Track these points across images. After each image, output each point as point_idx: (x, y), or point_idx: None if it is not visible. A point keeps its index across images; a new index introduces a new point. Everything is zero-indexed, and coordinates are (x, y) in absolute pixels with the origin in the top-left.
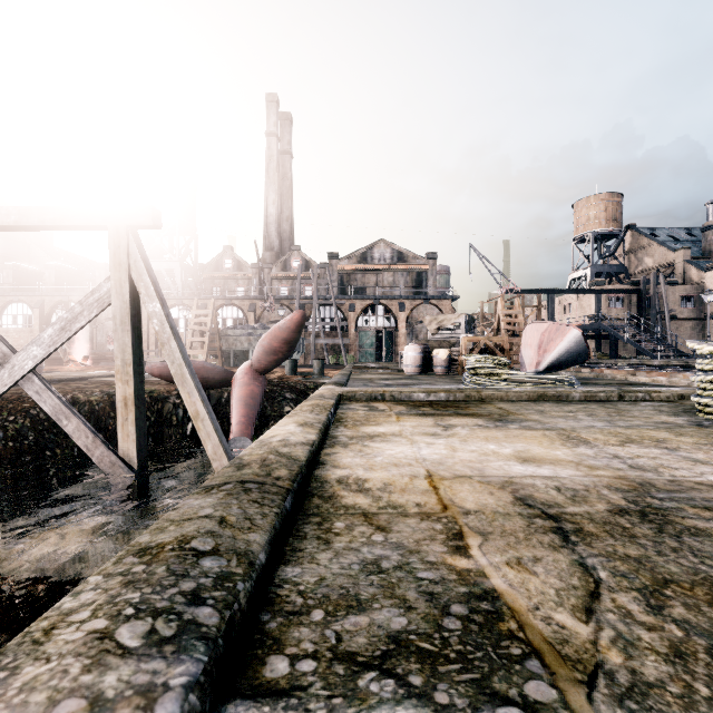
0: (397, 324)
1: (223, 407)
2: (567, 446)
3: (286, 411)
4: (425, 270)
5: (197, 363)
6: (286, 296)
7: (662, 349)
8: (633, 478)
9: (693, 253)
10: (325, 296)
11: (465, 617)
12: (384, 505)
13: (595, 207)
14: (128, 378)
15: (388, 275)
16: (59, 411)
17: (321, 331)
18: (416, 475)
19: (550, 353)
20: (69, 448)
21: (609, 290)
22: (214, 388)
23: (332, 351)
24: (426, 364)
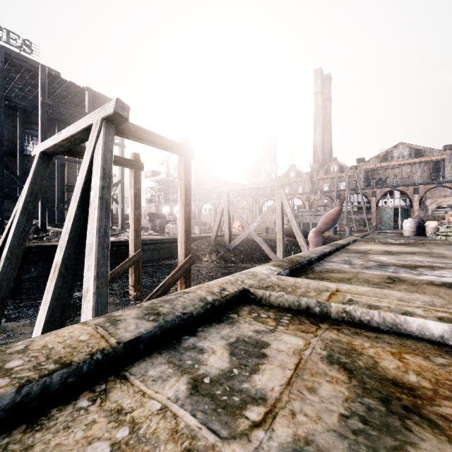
0: (411, 203)
1: None
2: (421, 249)
3: None
4: (441, 159)
5: None
6: (328, 191)
7: None
8: (422, 252)
9: None
10: (354, 189)
11: (362, 252)
12: (358, 249)
13: None
14: (280, 232)
15: (406, 168)
16: (260, 242)
17: (351, 210)
18: (367, 249)
19: None
20: (257, 255)
21: None
22: None
23: (359, 222)
24: (420, 230)
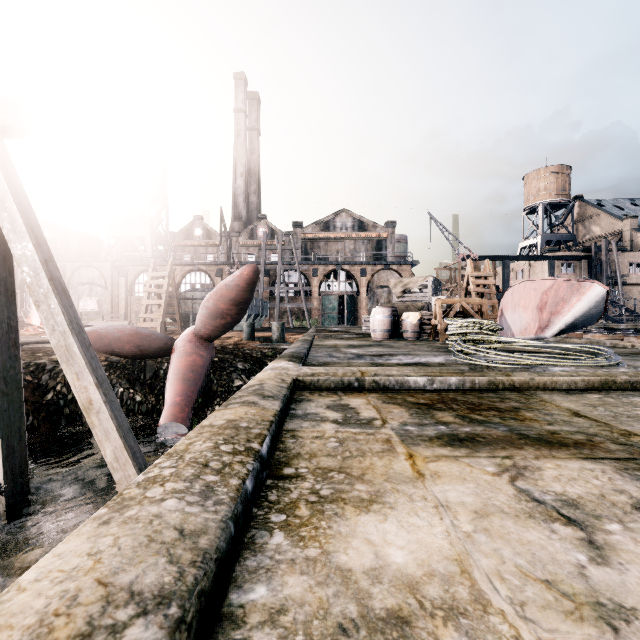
0: (358, 289)
1: (160, 380)
2: None
3: (236, 386)
4: (384, 238)
5: (129, 328)
6: (252, 262)
7: (623, 312)
8: None
9: (639, 222)
10: (290, 262)
11: None
12: None
13: (545, 179)
14: None
15: (349, 243)
16: None
17: (285, 295)
18: None
19: (563, 316)
20: None
21: (562, 256)
22: (151, 357)
23: (296, 315)
24: (394, 329)
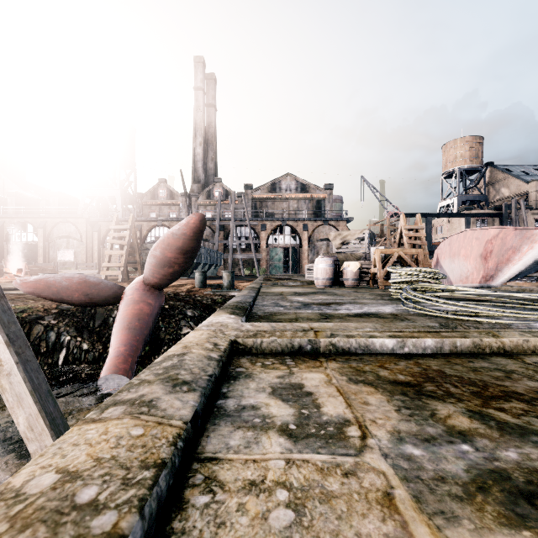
0: (301, 242)
1: (109, 328)
2: None
3: (184, 333)
4: (323, 198)
5: (77, 277)
6: (208, 218)
7: None
8: None
9: None
10: (241, 218)
11: None
12: None
13: (461, 148)
14: None
15: (293, 203)
16: None
17: (237, 247)
18: None
19: (514, 265)
20: None
21: (477, 214)
22: (101, 305)
23: (247, 264)
24: (335, 277)
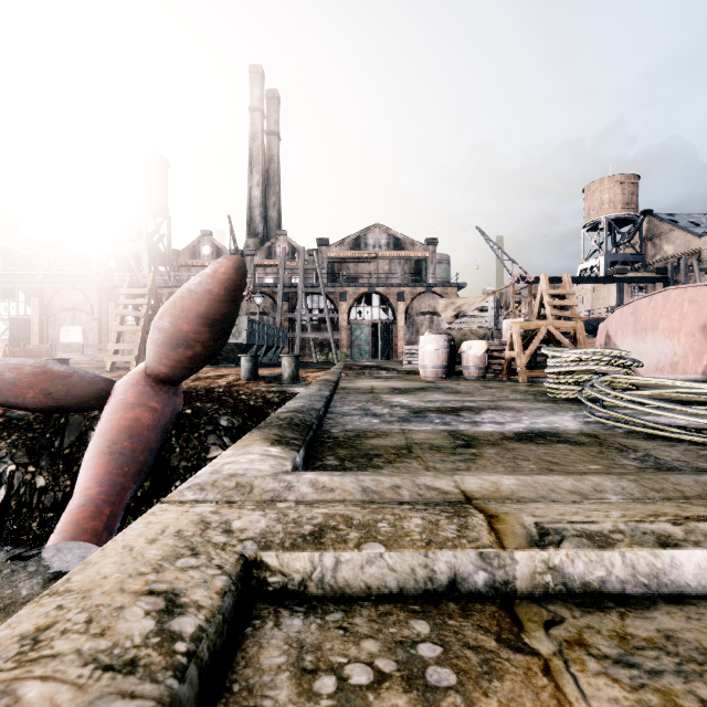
0: (395, 316)
1: (86, 449)
2: None
3: (212, 457)
4: (424, 257)
5: (30, 364)
6: (268, 284)
7: None
8: None
9: None
10: (313, 284)
11: None
12: None
13: (609, 190)
14: None
15: (383, 263)
16: None
17: (308, 323)
18: None
19: None
20: None
21: (632, 278)
22: (77, 410)
23: (321, 347)
24: (450, 364)
